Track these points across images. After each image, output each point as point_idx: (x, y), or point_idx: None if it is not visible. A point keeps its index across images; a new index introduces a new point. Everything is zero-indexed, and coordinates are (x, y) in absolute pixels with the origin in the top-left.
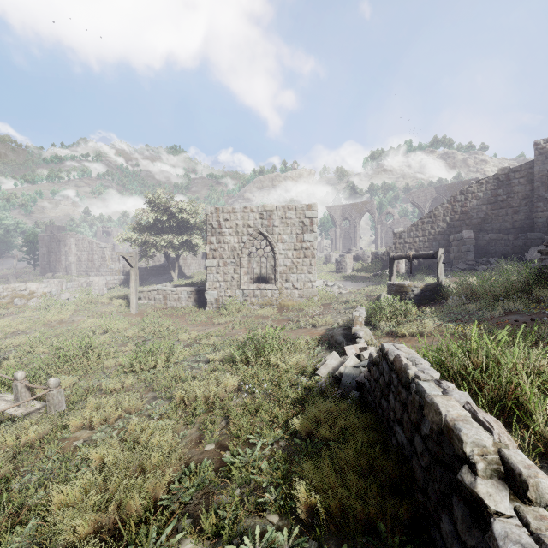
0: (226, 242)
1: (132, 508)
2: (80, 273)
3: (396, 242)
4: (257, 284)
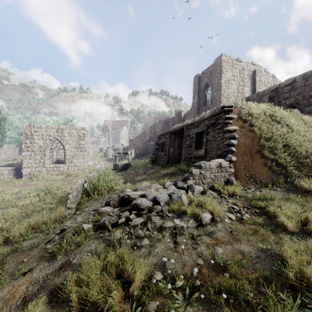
0: (36, 143)
1: (8, 219)
2: None
3: (130, 144)
4: (55, 164)
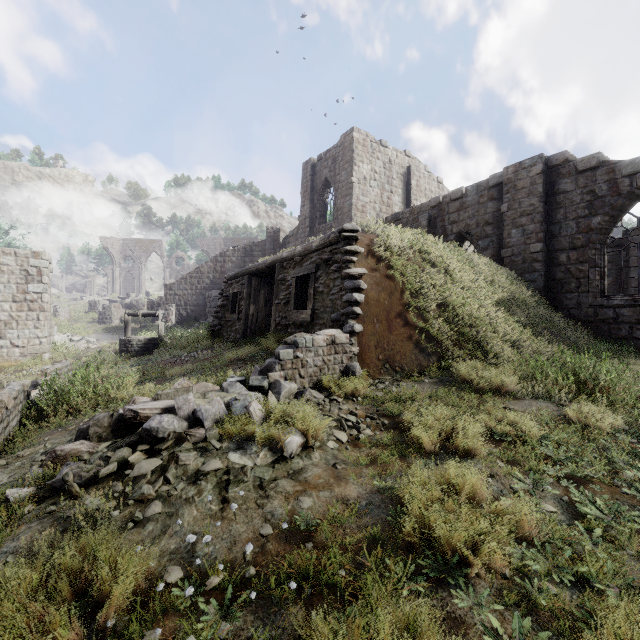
0: None
1: None
2: None
3: (167, 293)
4: None
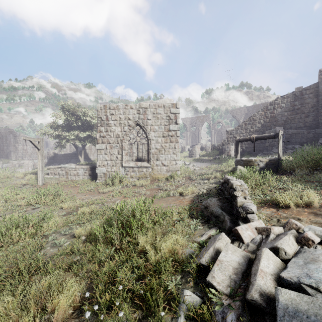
0: (112, 131)
1: None
2: (18, 158)
3: (228, 137)
4: (135, 162)
